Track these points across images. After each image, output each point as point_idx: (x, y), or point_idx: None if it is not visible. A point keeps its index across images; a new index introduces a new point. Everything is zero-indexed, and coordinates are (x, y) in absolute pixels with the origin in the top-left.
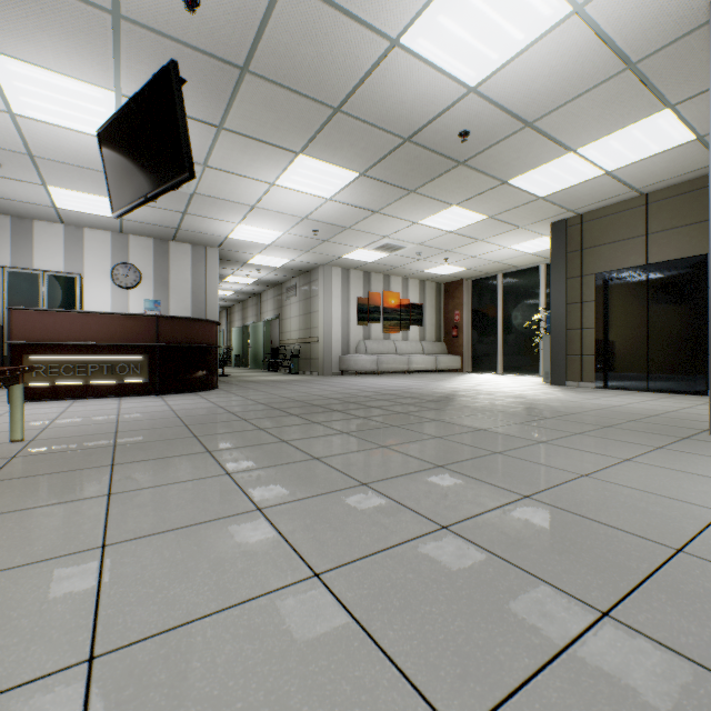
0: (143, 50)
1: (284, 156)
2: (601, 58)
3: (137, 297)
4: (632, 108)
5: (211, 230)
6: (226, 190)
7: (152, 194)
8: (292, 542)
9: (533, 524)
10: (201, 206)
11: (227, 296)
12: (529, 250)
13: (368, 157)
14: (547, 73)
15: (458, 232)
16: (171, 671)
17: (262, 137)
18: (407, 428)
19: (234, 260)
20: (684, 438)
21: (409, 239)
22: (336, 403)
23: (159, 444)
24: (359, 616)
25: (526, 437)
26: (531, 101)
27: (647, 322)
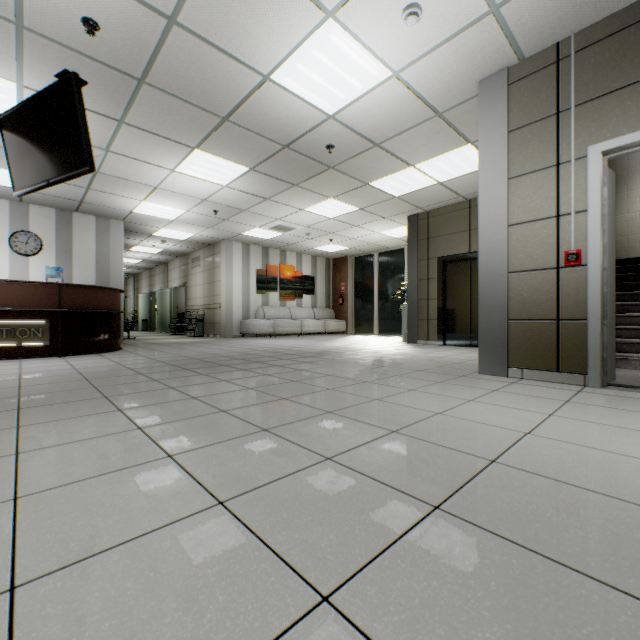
0: (46, 55)
1: (182, 149)
2: (418, 107)
3: (38, 264)
4: (446, 141)
5: (116, 205)
6: (129, 172)
7: (55, 180)
8: (159, 443)
9: (322, 425)
10: (105, 183)
11: (134, 263)
12: (395, 235)
13: (255, 156)
14: (383, 112)
15: (337, 219)
16: (68, 498)
17: (161, 133)
18: (275, 376)
19: (140, 232)
20: (461, 376)
21: (298, 222)
22: (226, 360)
23: (61, 394)
24: (190, 470)
25: (358, 379)
26: (376, 129)
27: (470, 295)
